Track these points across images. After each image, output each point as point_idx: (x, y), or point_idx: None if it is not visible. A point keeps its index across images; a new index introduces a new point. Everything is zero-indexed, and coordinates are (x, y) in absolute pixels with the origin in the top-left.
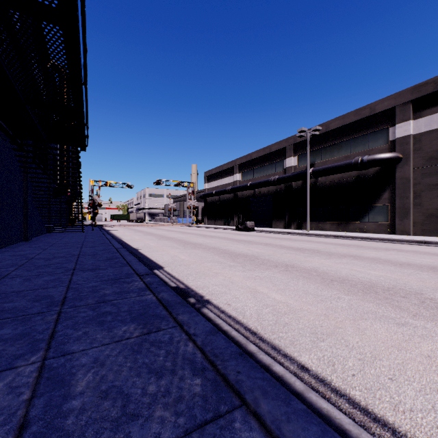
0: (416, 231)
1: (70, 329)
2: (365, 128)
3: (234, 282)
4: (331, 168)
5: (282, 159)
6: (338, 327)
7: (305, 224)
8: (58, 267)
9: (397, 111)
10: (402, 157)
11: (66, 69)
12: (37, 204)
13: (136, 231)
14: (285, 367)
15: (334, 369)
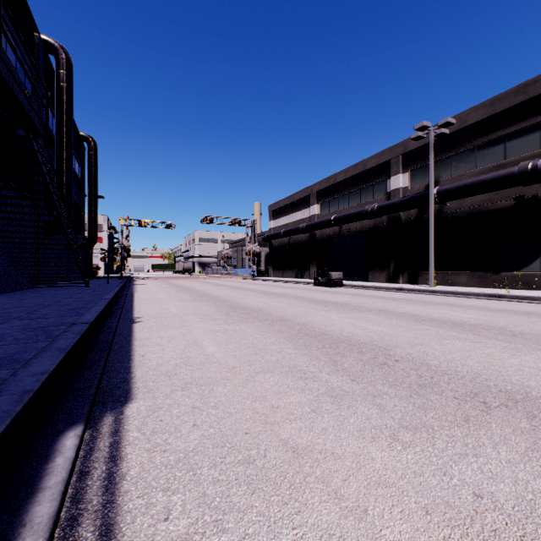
0: None
1: None
2: (536, 114)
3: None
4: (473, 183)
5: (384, 179)
6: None
7: (422, 275)
8: None
9: None
10: None
11: None
12: (2, 243)
13: (171, 286)
14: None
15: None
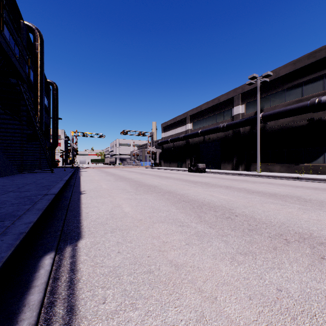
0: None
1: None
2: (320, 70)
3: None
4: (283, 111)
5: (230, 108)
6: None
7: (253, 166)
8: None
9: None
10: None
11: None
12: (1, 147)
13: (102, 172)
14: None
15: None
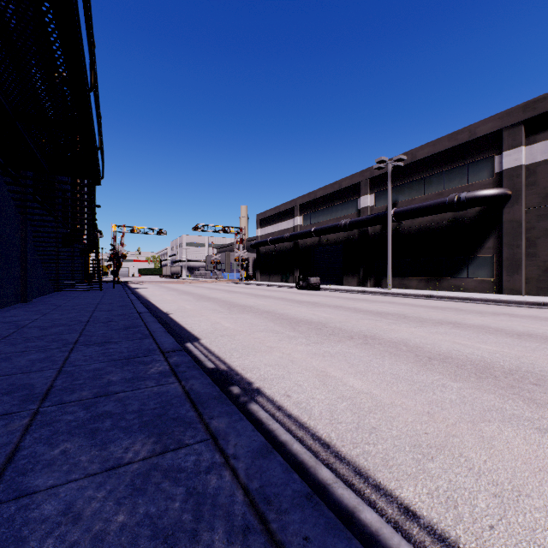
0: (530, 290)
1: (43, 444)
2: (463, 157)
3: (295, 362)
4: (419, 208)
5: (356, 198)
6: (451, 435)
7: (385, 280)
8: (54, 340)
9: (504, 135)
10: (511, 194)
11: (65, 69)
12: (40, 255)
13: (169, 290)
14: (379, 510)
15: (458, 515)
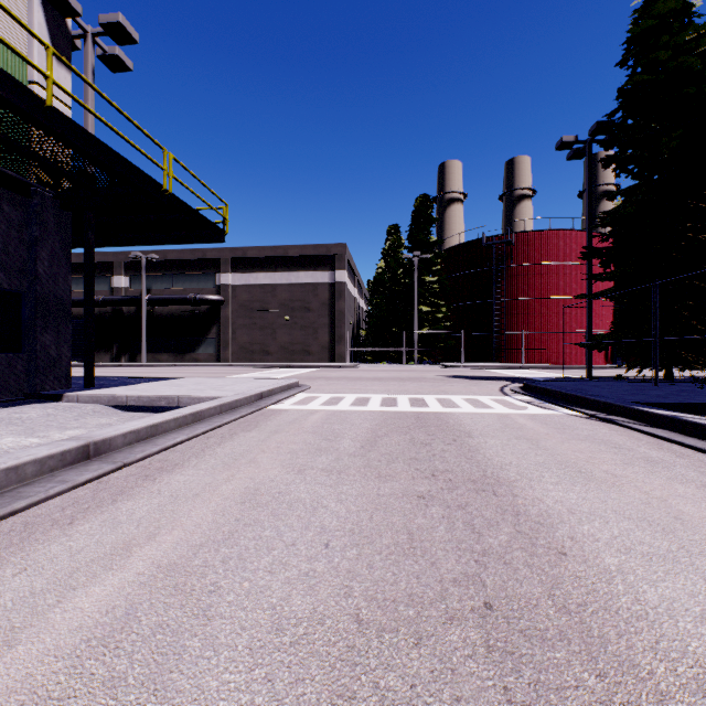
0: (234, 359)
1: None
2: (200, 268)
3: None
4: (169, 299)
5: (110, 276)
6: None
7: (140, 355)
8: None
9: (222, 263)
10: (225, 301)
11: None
12: None
13: None
14: None
15: None
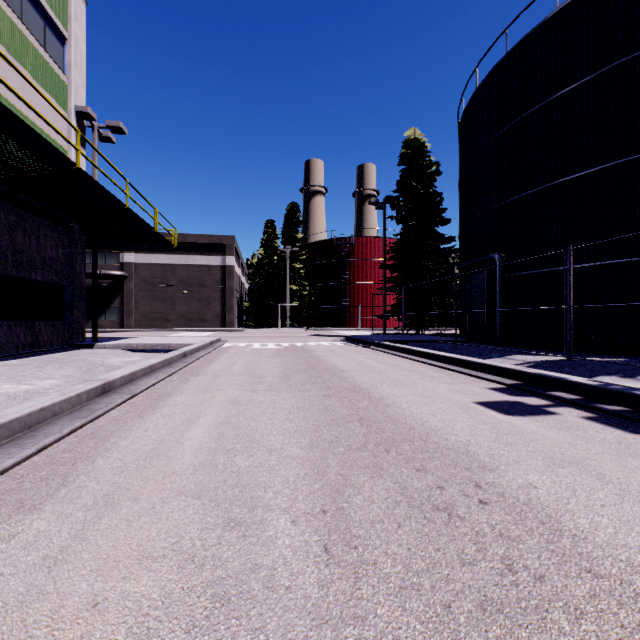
0: (136, 326)
1: None
2: None
3: None
4: None
5: None
6: None
7: None
8: None
9: None
10: (128, 276)
11: None
12: None
13: None
14: None
15: None
